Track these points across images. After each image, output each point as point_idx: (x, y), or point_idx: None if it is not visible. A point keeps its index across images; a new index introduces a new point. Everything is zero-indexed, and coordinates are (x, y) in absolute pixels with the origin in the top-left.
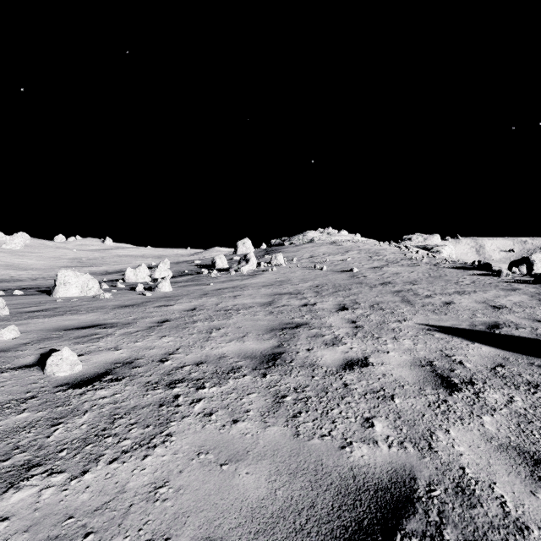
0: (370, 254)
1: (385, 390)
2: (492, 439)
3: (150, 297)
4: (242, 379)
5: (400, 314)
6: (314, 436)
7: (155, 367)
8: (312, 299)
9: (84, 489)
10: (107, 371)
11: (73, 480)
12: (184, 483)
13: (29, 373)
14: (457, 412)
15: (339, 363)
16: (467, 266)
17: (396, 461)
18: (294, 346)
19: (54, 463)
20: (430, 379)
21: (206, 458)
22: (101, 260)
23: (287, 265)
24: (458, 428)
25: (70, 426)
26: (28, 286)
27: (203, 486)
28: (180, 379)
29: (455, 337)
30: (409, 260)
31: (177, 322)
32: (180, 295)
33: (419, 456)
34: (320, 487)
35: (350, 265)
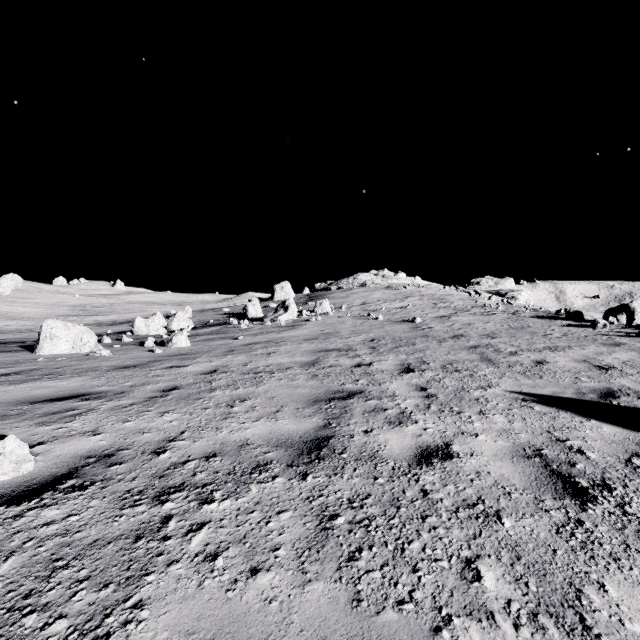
0: (434, 300)
1: (484, 501)
2: None
3: (159, 355)
4: (270, 483)
5: (482, 377)
6: (386, 604)
7: (144, 463)
8: (367, 357)
9: None
10: (71, 471)
11: None
12: None
13: None
14: (605, 545)
15: (411, 454)
16: (553, 315)
17: None
18: (346, 426)
19: None
20: (546, 481)
21: None
22: (110, 308)
23: (335, 314)
24: (617, 578)
25: None
26: (11, 339)
27: None
28: (178, 484)
29: (562, 411)
30: (482, 308)
31: (189, 390)
32: (199, 352)
33: None
34: None
35: (411, 314)
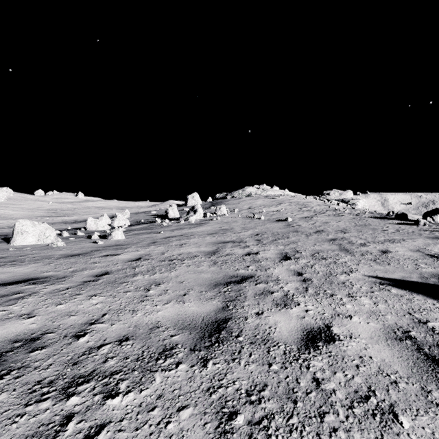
0: (299, 205)
1: (375, 393)
2: None
3: (100, 246)
4: (174, 371)
5: (343, 263)
6: None
7: (63, 348)
8: (254, 248)
9: None
10: None
11: None
12: None
13: None
14: None
15: (298, 337)
16: (385, 216)
17: None
18: (241, 308)
19: None
20: (425, 367)
21: None
22: (73, 211)
23: (230, 215)
24: None
25: None
26: None
27: None
28: (88, 373)
29: (414, 294)
30: (333, 211)
31: (117, 275)
32: (130, 243)
33: None
34: None
35: (284, 215)
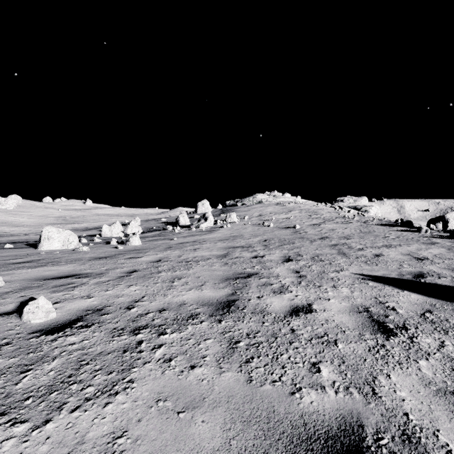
0: (310, 213)
1: (328, 335)
2: (430, 384)
3: (121, 250)
4: (199, 325)
5: (337, 264)
6: (266, 382)
7: (122, 314)
8: (261, 252)
9: (44, 440)
10: (79, 318)
11: (34, 430)
12: (142, 433)
13: (7, 320)
14: (395, 357)
15: (286, 310)
16: (392, 223)
17: (344, 408)
18: (246, 294)
19: (19, 412)
20: (368, 325)
21: (164, 405)
22: (82, 218)
23: (240, 223)
24: (398, 372)
25: (39, 373)
26: (18, 240)
27: (160, 436)
28: (144, 325)
29: (386, 286)
30: (343, 218)
31: (144, 272)
32: (148, 248)
33: (365, 402)
34: (273, 436)
35: (293, 223)
